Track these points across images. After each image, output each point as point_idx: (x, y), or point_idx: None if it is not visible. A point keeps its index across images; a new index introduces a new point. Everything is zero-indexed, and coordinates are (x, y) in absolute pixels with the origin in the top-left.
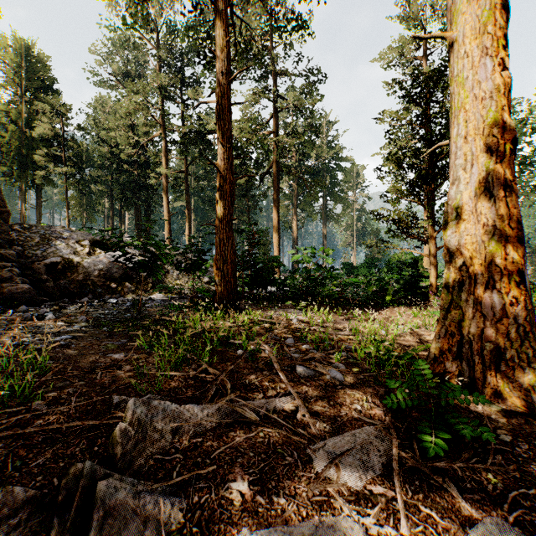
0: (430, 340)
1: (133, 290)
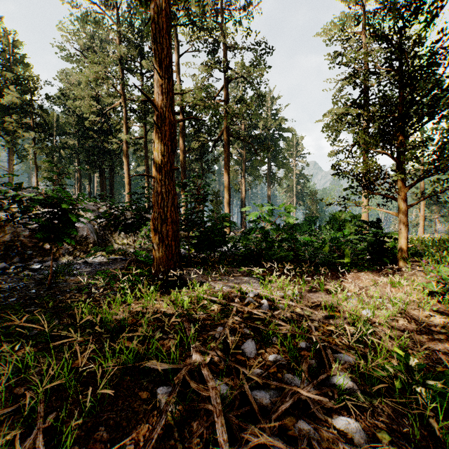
0: (433, 326)
1: (70, 251)
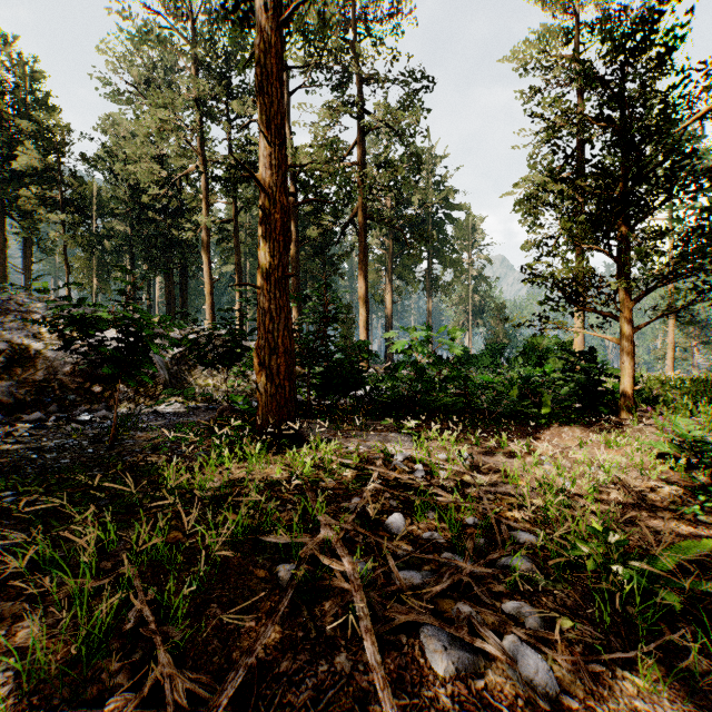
0: (659, 501)
1: (131, 396)
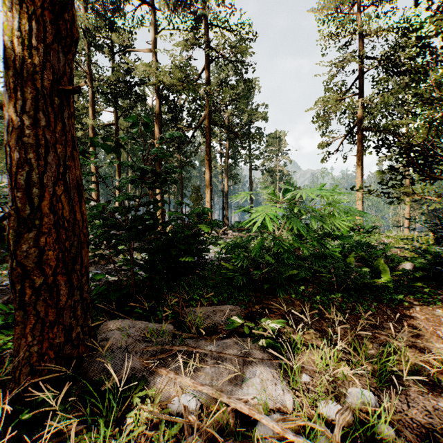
0: None
1: None
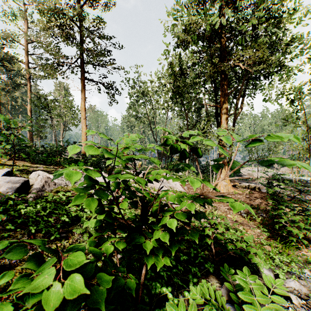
0: None
1: None
